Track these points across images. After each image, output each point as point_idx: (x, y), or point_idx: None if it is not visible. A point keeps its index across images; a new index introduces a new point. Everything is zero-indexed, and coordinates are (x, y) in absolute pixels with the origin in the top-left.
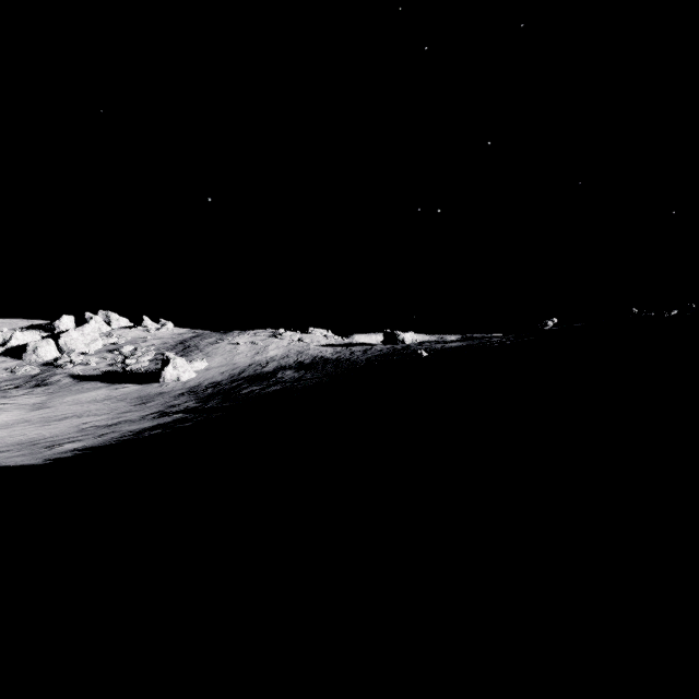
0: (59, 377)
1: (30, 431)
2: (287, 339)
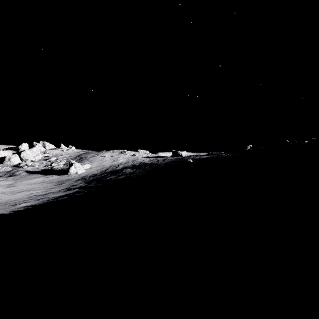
0: (20, 172)
1: (4, 198)
2: (128, 154)
